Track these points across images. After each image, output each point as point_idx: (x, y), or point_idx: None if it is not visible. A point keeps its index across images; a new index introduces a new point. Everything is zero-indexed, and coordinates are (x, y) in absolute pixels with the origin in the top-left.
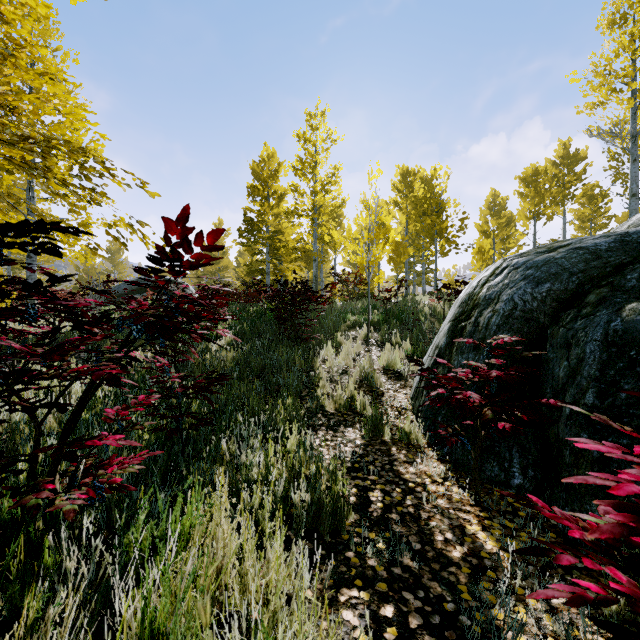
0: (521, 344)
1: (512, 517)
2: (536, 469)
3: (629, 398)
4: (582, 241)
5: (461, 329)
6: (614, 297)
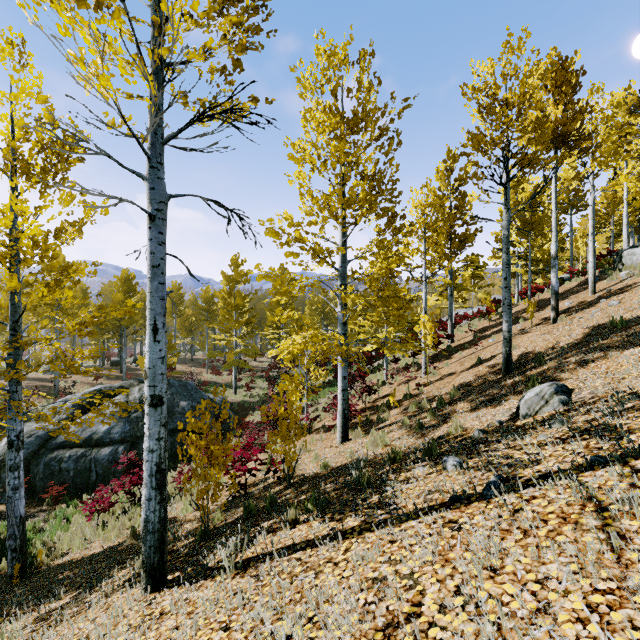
0: (25, 466)
1: (27, 504)
2: (31, 493)
3: (48, 474)
4: (39, 432)
5: (4, 465)
6: (46, 452)
